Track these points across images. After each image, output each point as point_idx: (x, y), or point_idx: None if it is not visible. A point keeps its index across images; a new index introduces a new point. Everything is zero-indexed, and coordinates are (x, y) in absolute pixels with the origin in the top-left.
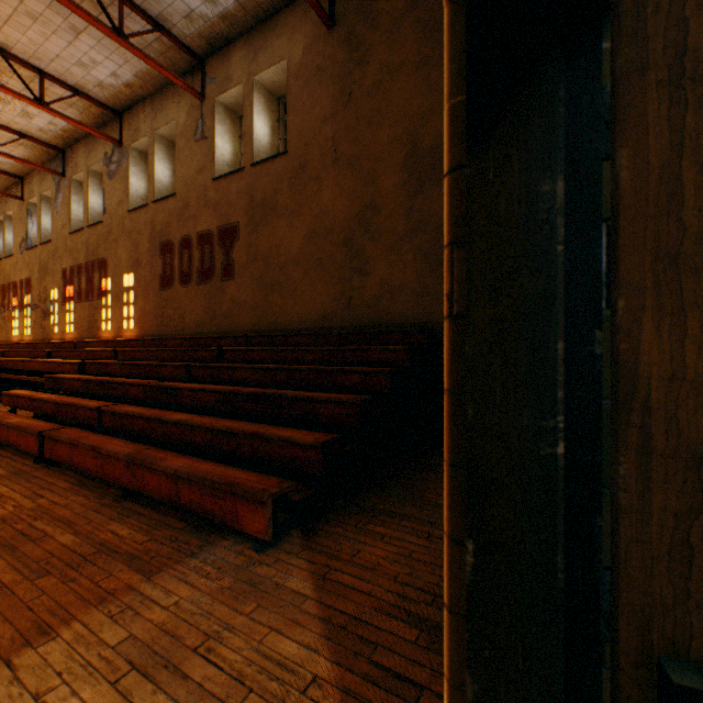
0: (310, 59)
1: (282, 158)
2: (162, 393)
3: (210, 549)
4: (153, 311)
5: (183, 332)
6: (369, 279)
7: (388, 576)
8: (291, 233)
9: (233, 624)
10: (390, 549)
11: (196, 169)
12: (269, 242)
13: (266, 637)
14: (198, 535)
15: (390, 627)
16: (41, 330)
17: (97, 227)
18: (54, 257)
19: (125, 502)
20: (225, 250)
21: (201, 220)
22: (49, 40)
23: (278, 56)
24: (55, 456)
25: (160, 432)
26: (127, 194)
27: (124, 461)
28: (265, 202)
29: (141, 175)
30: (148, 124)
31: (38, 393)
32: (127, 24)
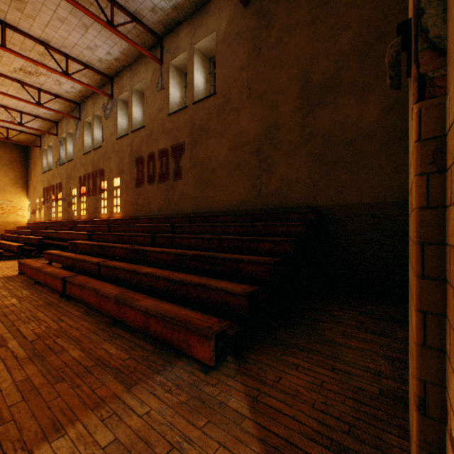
0: (231, 29)
1: (213, 97)
2: (136, 254)
3: (170, 368)
4: (131, 201)
5: (150, 214)
6: (273, 176)
7: (307, 402)
8: (219, 147)
9: (190, 436)
10: (304, 378)
11: (157, 109)
12: (204, 154)
13: (216, 452)
14: (161, 356)
15: (317, 453)
16: (67, 213)
17: (98, 150)
18: (74, 169)
19: (114, 328)
20: (176, 161)
21: (160, 142)
22: (71, 34)
23: (210, 30)
24: (72, 293)
25: (136, 280)
26: (116, 128)
27: (113, 300)
28: (201, 127)
29: (124, 116)
30: (128, 83)
31: (64, 252)
32: (116, 19)
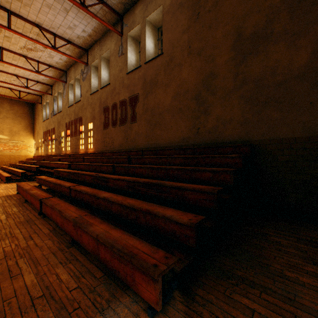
0: (175, 1)
1: (160, 57)
2: (99, 180)
3: (114, 307)
4: (100, 139)
5: (113, 149)
6: (210, 117)
7: None
8: (165, 96)
9: None
10: None
11: (118, 70)
12: (153, 101)
13: None
14: (108, 288)
15: None
16: (58, 149)
17: (78, 103)
18: (62, 118)
19: (71, 248)
20: (132, 108)
21: (121, 94)
22: (56, 17)
23: (158, 4)
24: (46, 212)
25: (96, 203)
26: (90, 87)
27: (72, 222)
28: (151, 81)
29: (95, 77)
30: (98, 53)
31: (49, 178)
32: (88, 3)
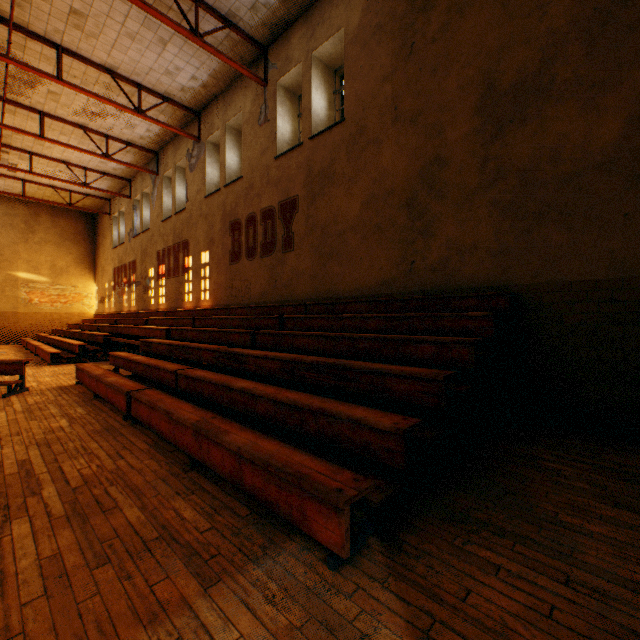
0: (368, 21)
1: (340, 127)
2: (229, 359)
3: (274, 554)
4: (224, 283)
5: (249, 301)
6: (434, 241)
7: None
8: (348, 200)
9: None
10: (514, 597)
11: (259, 151)
12: (326, 211)
13: None
14: (261, 529)
15: None
16: (142, 302)
17: (181, 214)
18: (151, 242)
19: (192, 473)
20: (285, 224)
21: (264, 197)
22: (144, 55)
23: (335, 26)
24: (138, 415)
25: (226, 398)
26: (204, 183)
27: (191, 430)
28: (322, 173)
29: (214, 164)
30: (220, 118)
31: (133, 355)
32: (203, 27)
